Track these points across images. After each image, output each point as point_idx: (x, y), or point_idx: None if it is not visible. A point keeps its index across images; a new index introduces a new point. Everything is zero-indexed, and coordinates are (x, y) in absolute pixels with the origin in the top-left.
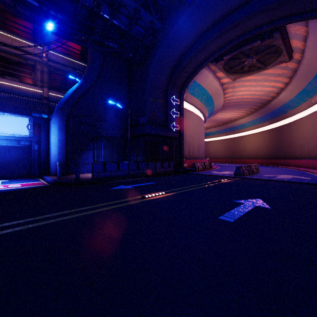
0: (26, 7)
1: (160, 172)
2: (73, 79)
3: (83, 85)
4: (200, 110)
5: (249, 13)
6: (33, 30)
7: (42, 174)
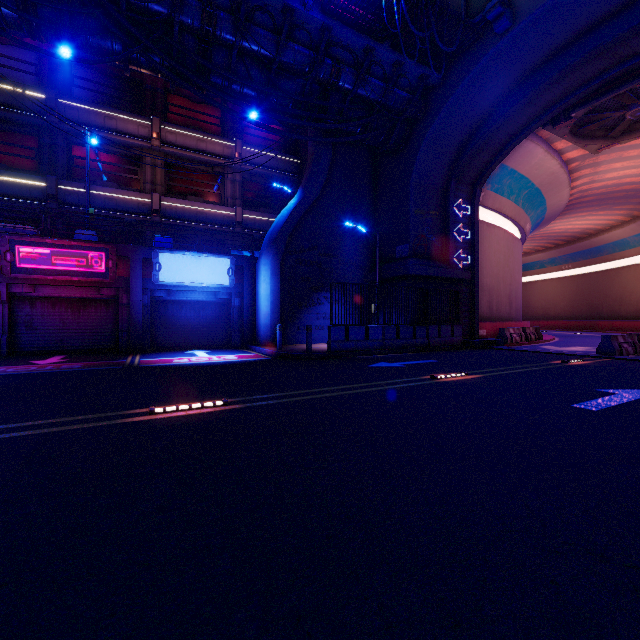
0: (246, 104)
1: (436, 345)
2: (274, 188)
3: (304, 201)
4: (513, 220)
5: (634, 25)
6: (221, 119)
7: (245, 343)
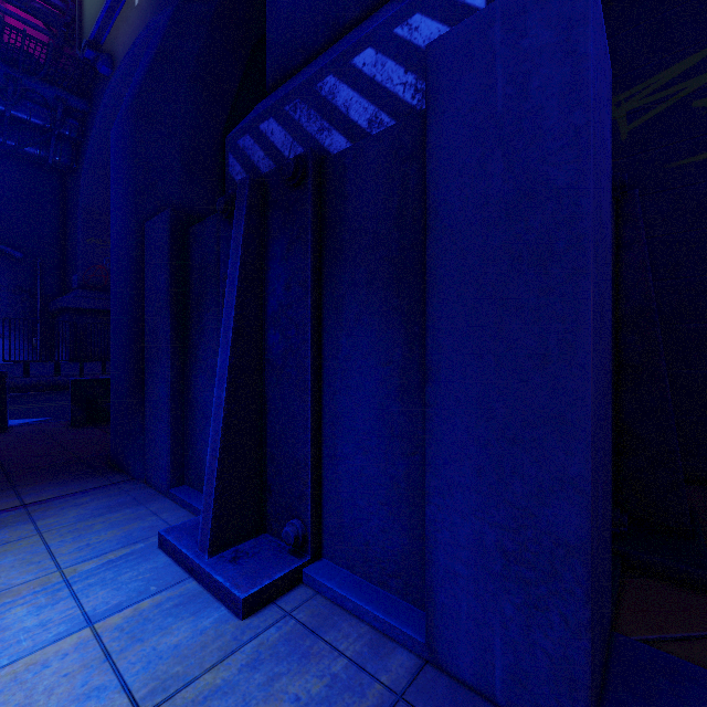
0: None
1: None
2: None
3: None
4: None
5: None
6: None
7: None
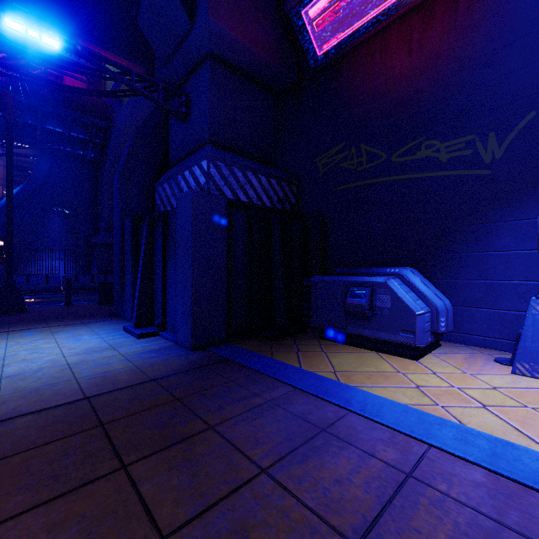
0: None
1: None
2: None
3: (24, 190)
4: None
5: None
6: None
7: None
